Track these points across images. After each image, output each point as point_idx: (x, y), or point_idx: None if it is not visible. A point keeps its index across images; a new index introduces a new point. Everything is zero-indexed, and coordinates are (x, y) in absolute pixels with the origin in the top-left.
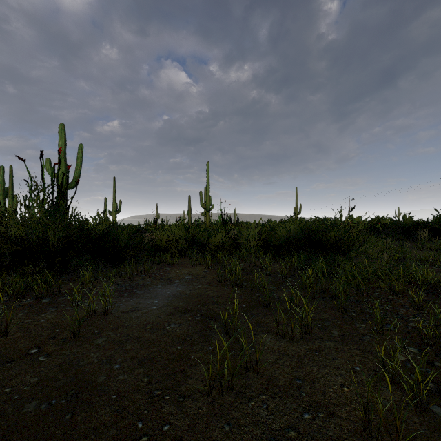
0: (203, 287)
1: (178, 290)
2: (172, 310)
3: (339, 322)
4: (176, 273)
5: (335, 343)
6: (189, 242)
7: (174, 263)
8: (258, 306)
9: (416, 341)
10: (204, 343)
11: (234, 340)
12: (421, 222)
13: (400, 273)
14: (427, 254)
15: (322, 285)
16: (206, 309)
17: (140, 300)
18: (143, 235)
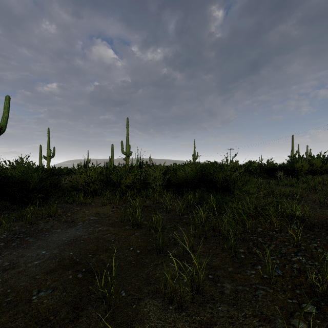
0: (104, 229)
1: (77, 234)
2: (56, 264)
3: (230, 270)
4: (84, 213)
5: (229, 307)
6: (103, 183)
7: (86, 203)
8: (152, 251)
9: (306, 290)
10: (70, 325)
11: (112, 312)
12: (279, 165)
13: (274, 209)
14: (288, 190)
15: (213, 224)
16: (96, 259)
17: (27, 251)
18: (73, 176)
